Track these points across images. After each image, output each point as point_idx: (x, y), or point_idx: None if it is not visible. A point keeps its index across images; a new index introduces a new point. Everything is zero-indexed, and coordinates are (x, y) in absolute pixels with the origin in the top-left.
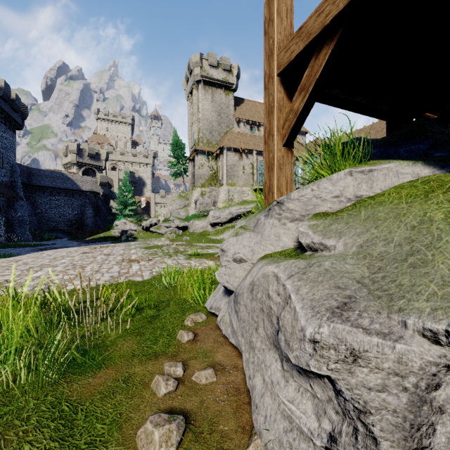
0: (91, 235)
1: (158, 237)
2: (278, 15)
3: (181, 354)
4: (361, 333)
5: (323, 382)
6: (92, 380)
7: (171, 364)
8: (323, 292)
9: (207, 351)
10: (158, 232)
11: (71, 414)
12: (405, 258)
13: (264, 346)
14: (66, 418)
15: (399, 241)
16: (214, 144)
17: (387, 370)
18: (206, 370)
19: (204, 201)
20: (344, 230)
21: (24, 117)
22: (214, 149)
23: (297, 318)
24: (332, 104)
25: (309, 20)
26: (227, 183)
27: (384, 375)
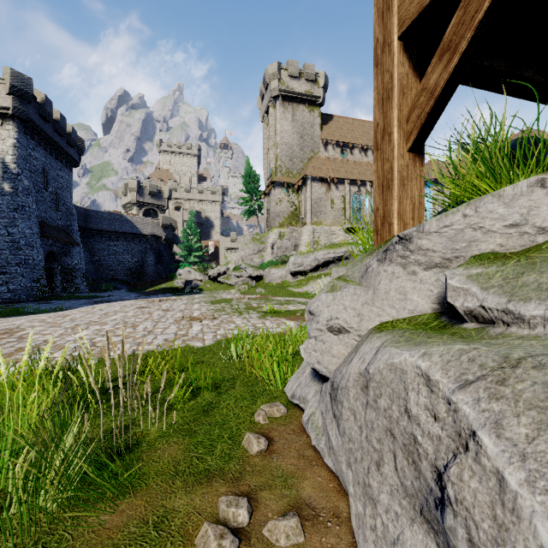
0: (151, 286)
1: (227, 289)
2: None
3: (248, 476)
4: None
5: None
6: (109, 516)
7: (230, 501)
8: None
9: (288, 475)
10: (227, 283)
11: None
12: None
13: (397, 507)
14: None
15: None
16: (295, 174)
17: None
18: (286, 520)
19: (283, 244)
20: None
21: (81, 152)
22: (295, 180)
23: (513, 507)
24: (482, 85)
25: None
26: (311, 221)
27: None
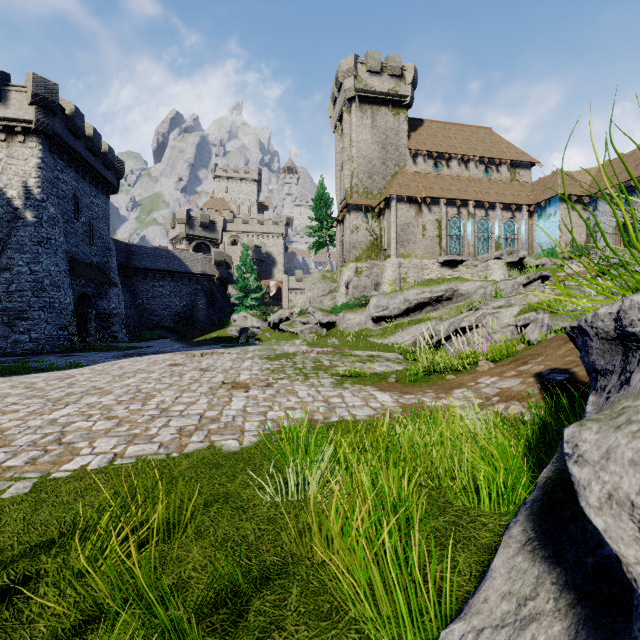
0: (201, 335)
1: (290, 338)
2: None
3: None
4: None
5: None
6: None
7: None
8: None
9: None
10: (291, 331)
11: None
12: None
13: None
14: None
15: None
16: (375, 194)
17: None
18: None
19: (361, 283)
20: None
21: (120, 176)
22: (375, 202)
23: None
24: None
25: None
26: (397, 253)
27: None
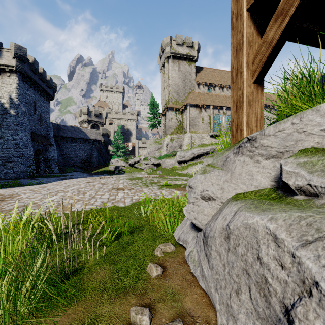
0: (95, 169)
1: (140, 171)
2: None
3: (149, 292)
4: None
5: None
6: (60, 318)
7: (138, 310)
8: None
9: (176, 292)
10: (140, 167)
11: None
12: None
13: None
14: None
15: None
16: (180, 102)
17: None
18: None
19: (173, 145)
20: None
21: (55, 91)
22: (180, 106)
23: None
24: (301, 41)
25: None
26: (190, 131)
27: None
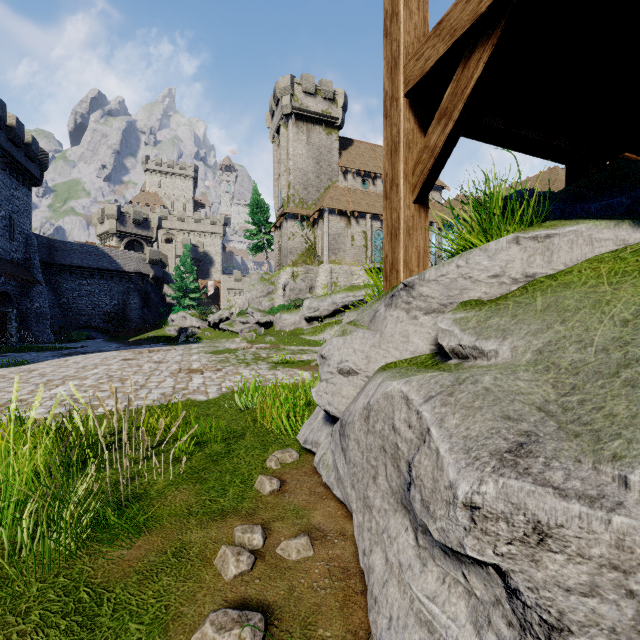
0: (136, 335)
1: (231, 337)
2: (405, 7)
3: (261, 511)
4: (552, 496)
5: (485, 572)
6: (127, 551)
7: (246, 529)
8: (483, 426)
9: (300, 509)
10: (231, 330)
11: (92, 606)
12: (616, 371)
13: (386, 505)
14: (84, 613)
15: (604, 344)
16: (310, 205)
17: (598, 559)
18: (297, 539)
19: (297, 286)
20: (511, 326)
21: (44, 168)
22: (310, 212)
23: (441, 466)
24: (485, 140)
25: (454, 10)
26: (329, 260)
27: (592, 568)
